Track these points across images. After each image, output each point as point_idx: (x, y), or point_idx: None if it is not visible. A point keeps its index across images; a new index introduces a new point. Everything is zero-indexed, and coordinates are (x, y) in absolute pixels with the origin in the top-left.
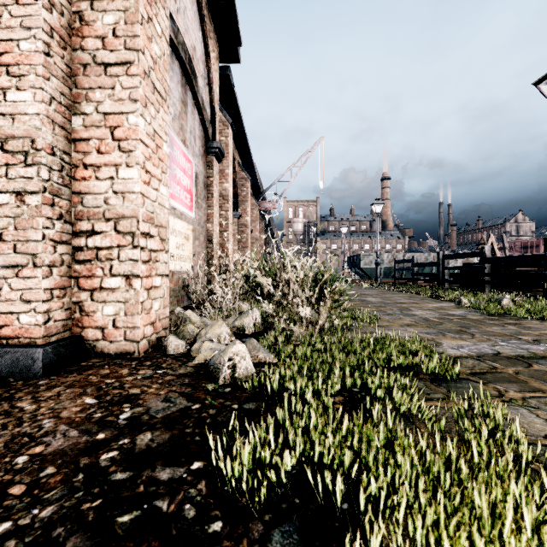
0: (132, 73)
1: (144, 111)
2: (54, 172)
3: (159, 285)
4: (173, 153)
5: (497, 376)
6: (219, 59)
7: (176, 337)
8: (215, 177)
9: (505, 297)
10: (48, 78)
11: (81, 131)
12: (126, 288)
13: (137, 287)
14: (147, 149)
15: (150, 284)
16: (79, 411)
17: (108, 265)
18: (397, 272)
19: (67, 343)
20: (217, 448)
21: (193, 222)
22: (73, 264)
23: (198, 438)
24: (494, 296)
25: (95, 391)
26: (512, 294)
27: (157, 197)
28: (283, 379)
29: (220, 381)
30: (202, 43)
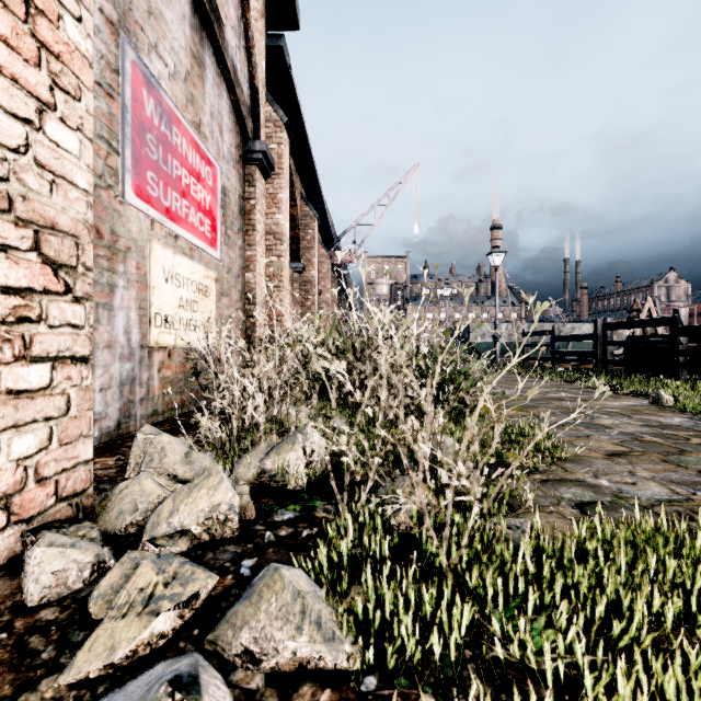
0: None
1: None
2: None
3: (40, 387)
4: (173, 138)
5: None
6: (267, 22)
7: (65, 541)
8: (259, 199)
9: None
10: None
11: None
12: None
13: None
14: None
15: None
16: None
17: None
18: (526, 348)
19: None
20: None
21: (218, 267)
22: None
23: None
24: (699, 387)
25: None
26: None
27: (30, 145)
28: None
29: None
30: None
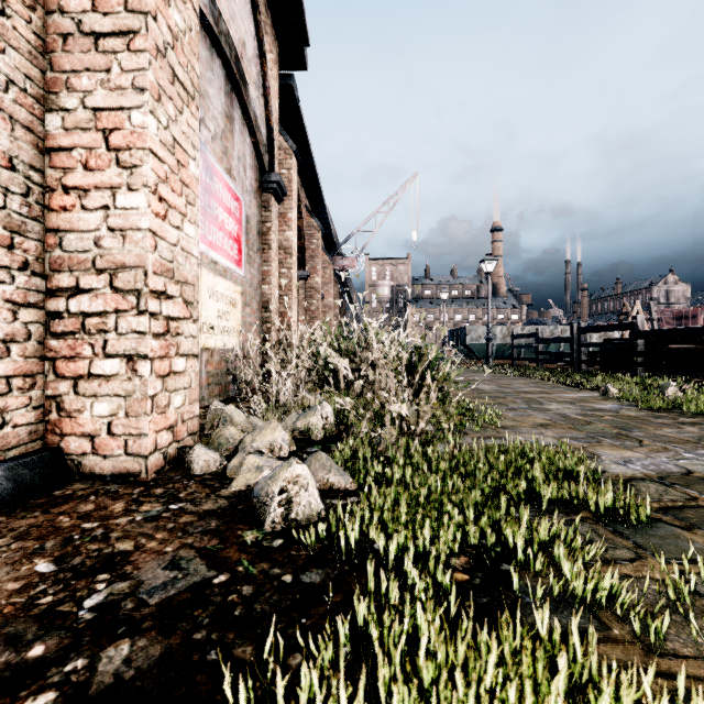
0: (137, 48)
1: (157, 107)
2: (13, 196)
3: (182, 370)
4: (214, 186)
5: (702, 514)
6: (279, 64)
7: (206, 448)
8: (274, 222)
9: (670, 385)
10: (2, 49)
11: (60, 136)
12: (127, 375)
13: (144, 374)
14: (161, 165)
15: (167, 368)
16: (16, 590)
17: (101, 340)
18: (515, 350)
19: (34, 460)
20: (246, 681)
21: (242, 282)
22: (48, 338)
23: (215, 654)
24: (650, 382)
25: (58, 547)
26: (673, 380)
27: (179, 239)
28: (367, 521)
29: (265, 526)
30: (256, 38)
